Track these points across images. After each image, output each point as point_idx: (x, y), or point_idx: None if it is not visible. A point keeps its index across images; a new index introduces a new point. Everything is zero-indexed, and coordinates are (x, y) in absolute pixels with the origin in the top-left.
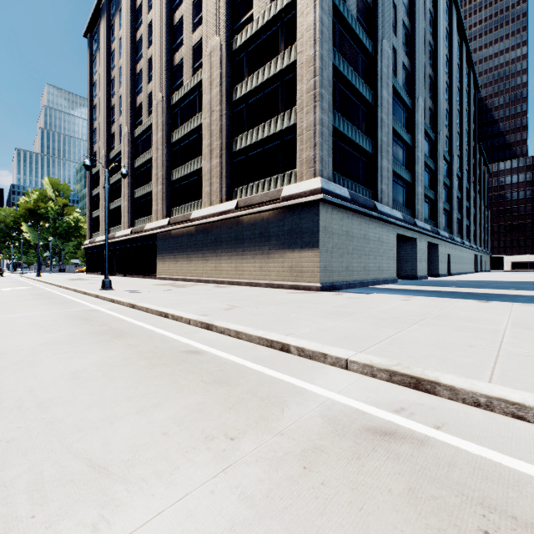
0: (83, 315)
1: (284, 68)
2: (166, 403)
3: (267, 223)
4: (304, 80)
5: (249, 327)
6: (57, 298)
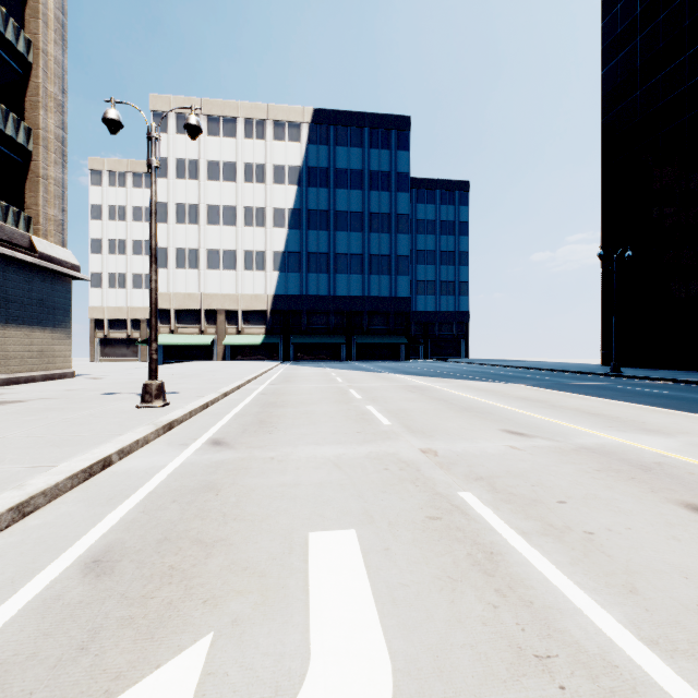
0: (285, 382)
1: (5, 37)
2: (301, 372)
3: (4, 276)
4: (52, 116)
5: (259, 371)
6: (263, 402)
